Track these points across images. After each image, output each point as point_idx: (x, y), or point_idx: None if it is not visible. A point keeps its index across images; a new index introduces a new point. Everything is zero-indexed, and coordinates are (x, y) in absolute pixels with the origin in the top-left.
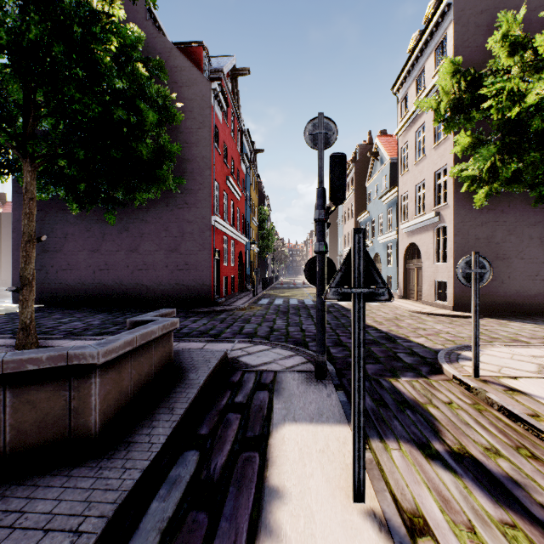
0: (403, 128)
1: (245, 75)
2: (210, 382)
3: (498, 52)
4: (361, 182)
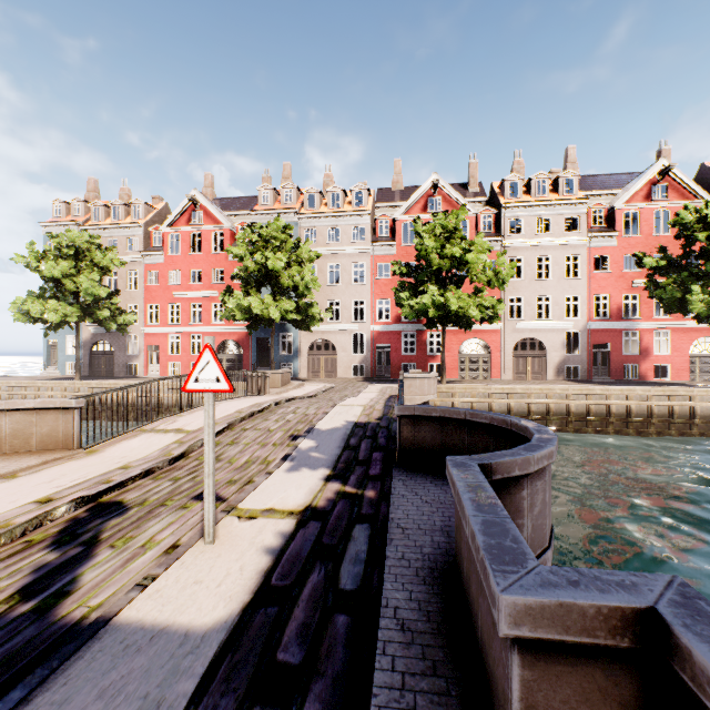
0: None
1: None
2: None
3: None
4: None
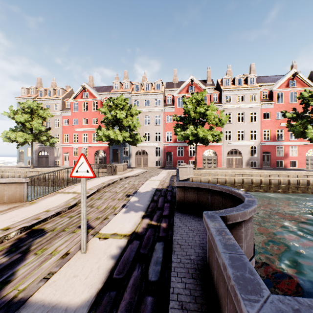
0: None
1: None
2: None
3: None
4: None
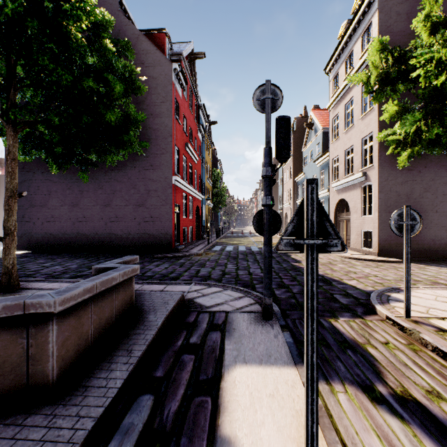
0: (334, 102)
1: (201, 58)
2: (167, 323)
3: (421, 31)
4: (298, 148)
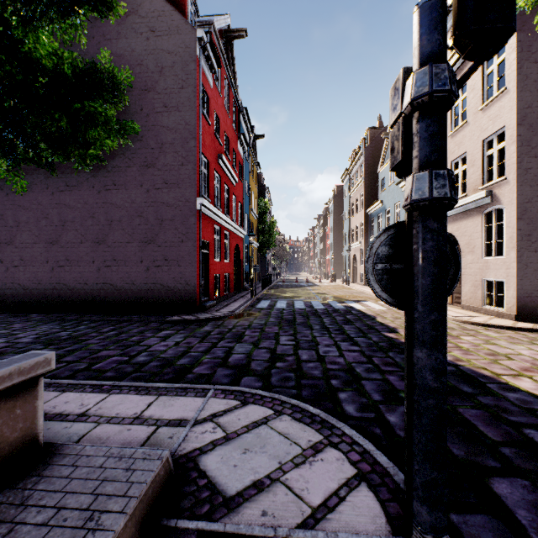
0: None
1: (241, 37)
2: None
3: None
4: (371, 169)
